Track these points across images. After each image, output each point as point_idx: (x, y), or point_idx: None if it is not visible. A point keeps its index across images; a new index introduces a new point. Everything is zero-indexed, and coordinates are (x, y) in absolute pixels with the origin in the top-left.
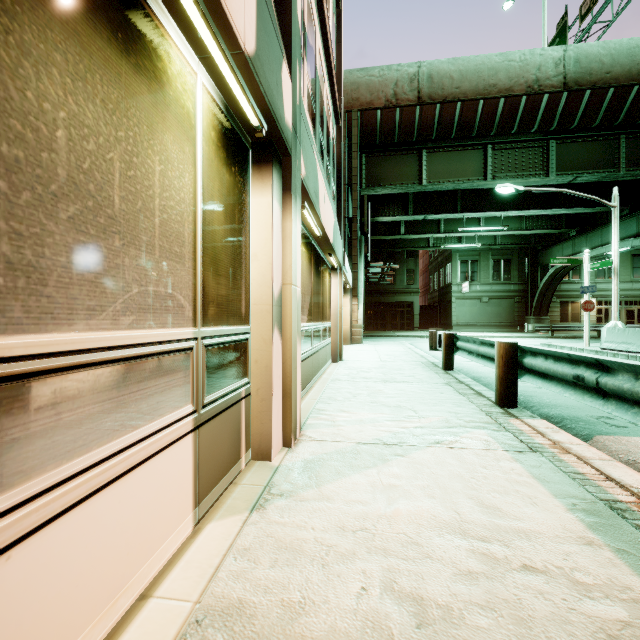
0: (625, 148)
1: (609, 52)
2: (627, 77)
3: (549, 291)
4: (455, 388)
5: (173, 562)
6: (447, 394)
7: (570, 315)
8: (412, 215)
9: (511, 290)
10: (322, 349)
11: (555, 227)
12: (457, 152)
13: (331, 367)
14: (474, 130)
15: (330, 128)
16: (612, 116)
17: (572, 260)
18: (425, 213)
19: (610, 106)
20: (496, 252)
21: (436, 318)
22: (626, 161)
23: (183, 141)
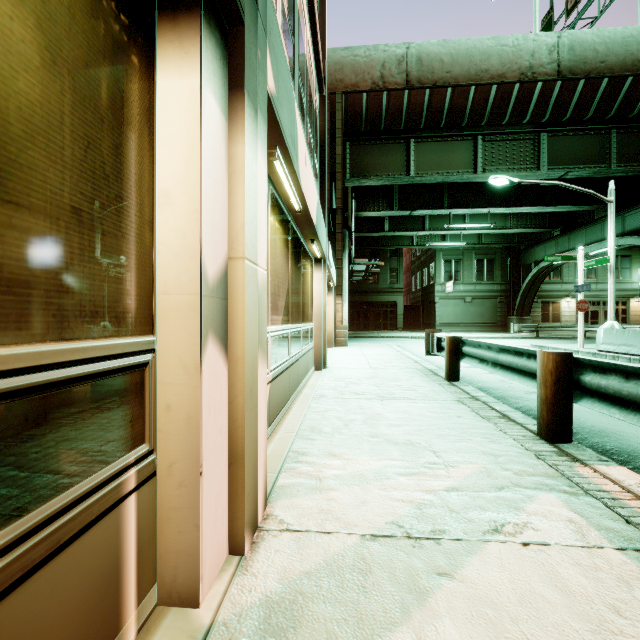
0: (616, 143)
1: (603, 40)
2: (621, 67)
3: (532, 291)
4: (472, 408)
5: None
6: (466, 419)
7: (551, 315)
8: (397, 210)
9: (494, 290)
10: (303, 357)
11: (539, 226)
12: (446, 143)
13: (313, 377)
14: (465, 119)
15: (312, 90)
16: (605, 108)
17: (566, 257)
18: (411, 208)
19: (603, 98)
20: (479, 251)
21: (419, 318)
22: (617, 156)
23: None
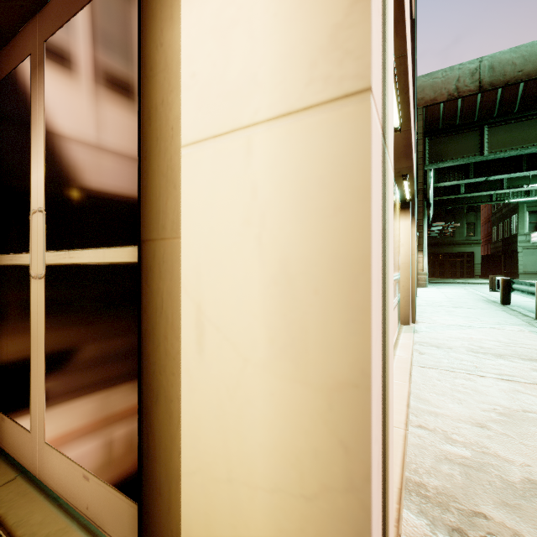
0: None
1: None
2: None
3: None
4: (508, 312)
5: (398, 337)
6: (501, 314)
7: None
8: (473, 178)
9: None
10: None
11: None
12: (520, 123)
13: None
14: None
15: None
16: None
17: None
18: (486, 175)
19: None
20: None
21: (500, 267)
22: None
23: (397, 218)
